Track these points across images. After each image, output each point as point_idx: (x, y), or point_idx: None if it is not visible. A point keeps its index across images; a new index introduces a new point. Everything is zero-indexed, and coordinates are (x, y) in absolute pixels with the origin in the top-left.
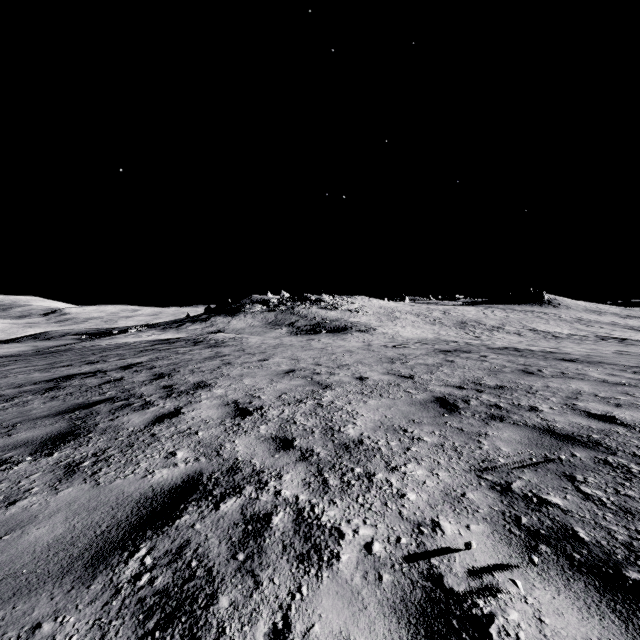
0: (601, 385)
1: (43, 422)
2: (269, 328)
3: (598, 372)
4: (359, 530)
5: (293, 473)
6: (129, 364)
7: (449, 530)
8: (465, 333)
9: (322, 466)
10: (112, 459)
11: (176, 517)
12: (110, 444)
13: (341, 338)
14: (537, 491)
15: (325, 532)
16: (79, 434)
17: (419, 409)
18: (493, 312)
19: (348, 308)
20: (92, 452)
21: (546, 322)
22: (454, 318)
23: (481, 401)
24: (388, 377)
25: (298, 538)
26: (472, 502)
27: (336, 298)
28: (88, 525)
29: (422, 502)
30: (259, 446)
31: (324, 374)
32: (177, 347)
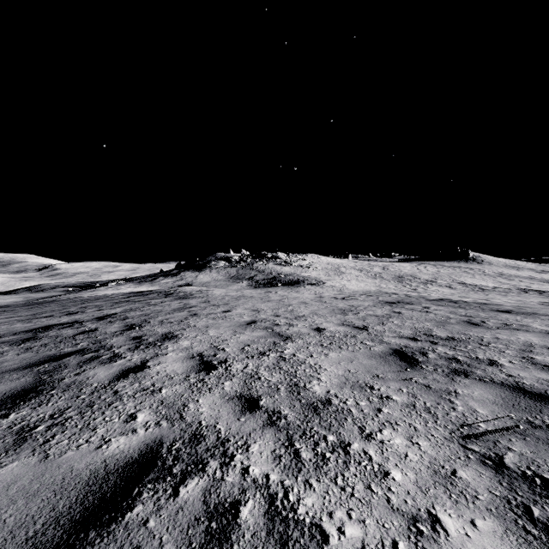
0: (548, 337)
1: (10, 376)
2: (231, 282)
3: (538, 323)
4: (345, 529)
5: (261, 442)
6: (105, 315)
7: (452, 528)
8: (403, 286)
9: (292, 433)
10: (69, 423)
11: (127, 508)
12: (70, 403)
13: (295, 290)
14: (536, 468)
15: (304, 532)
16: (42, 391)
17: (380, 363)
18: (426, 268)
19: (300, 264)
20: (50, 413)
21: (472, 276)
22: (392, 273)
23: (438, 354)
24: (343, 328)
25: (272, 543)
26: (467, 484)
27: (289, 255)
28: (21, 521)
29: (410, 484)
30: (224, 407)
31: (283, 325)
32: (150, 299)
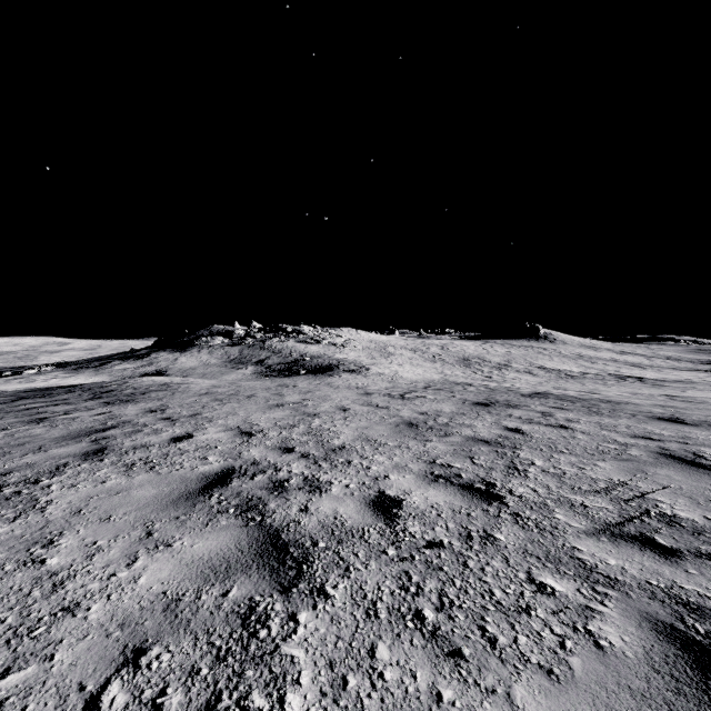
0: None
1: None
2: (230, 367)
3: None
4: None
5: None
6: None
7: None
8: (473, 372)
9: None
10: None
11: None
12: None
13: (326, 382)
14: None
15: None
16: None
17: None
18: (493, 347)
19: (333, 342)
20: None
21: (550, 358)
22: (455, 354)
23: None
24: (444, 495)
25: None
26: None
27: (318, 330)
28: None
29: None
30: None
31: (296, 489)
32: (51, 404)
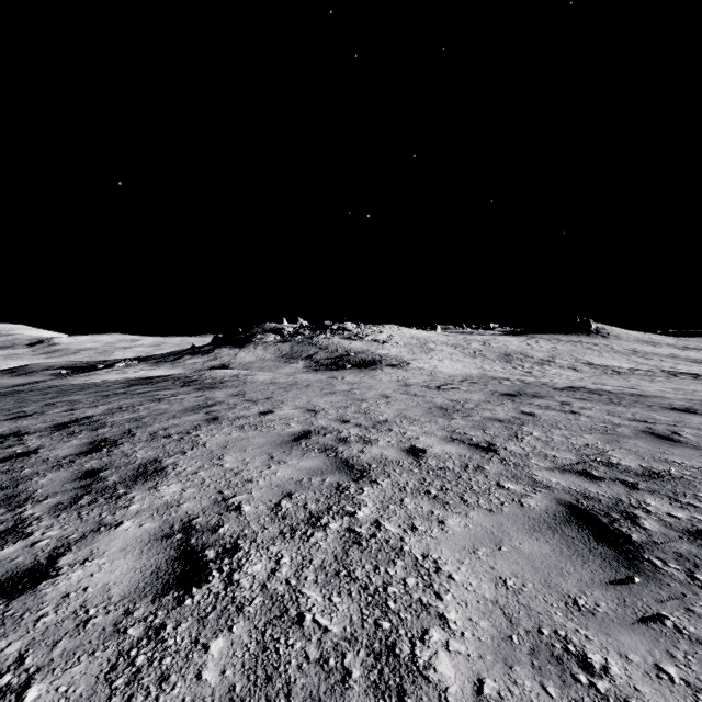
0: None
1: None
2: (283, 362)
3: None
4: None
5: None
6: (71, 419)
7: None
8: (513, 368)
9: None
10: None
11: None
12: None
13: (370, 375)
14: None
15: None
16: None
17: (559, 549)
18: (538, 343)
19: (375, 338)
20: None
21: (599, 354)
22: (496, 350)
23: (660, 518)
24: (456, 448)
25: None
26: None
27: (361, 327)
28: None
29: None
30: None
31: (355, 442)
32: (158, 389)
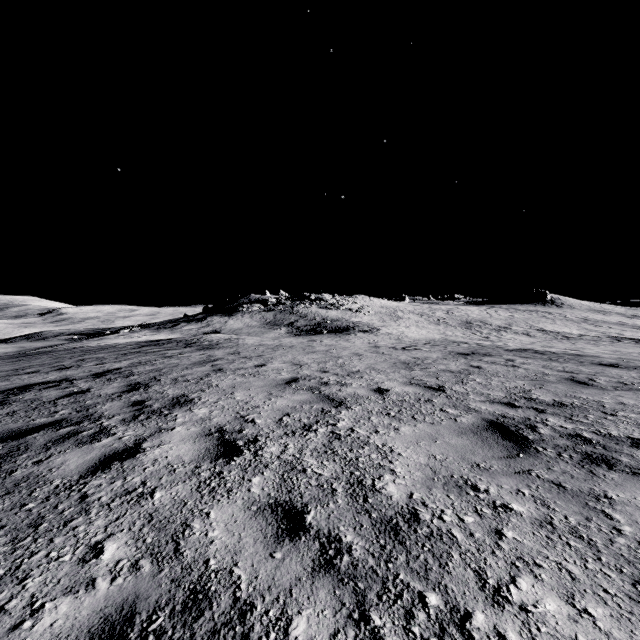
0: None
1: None
2: (267, 328)
3: None
4: None
5: (310, 612)
6: (105, 370)
7: None
8: (472, 333)
9: (363, 587)
10: None
11: None
12: (6, 519)
13: (344, 339)
14: None
15: None
16: None
17: (476, 442)
18: (497, 312)
19: (349, 307)
20: None
21: (553, 322)
22: (458, 318)
23: (553, 428)
24: (413, 389)
25: None
26: None
27: (336, 297)
28: None
29: None
30: (248, 527)
31: (334, 385)
32: (166, 349)
